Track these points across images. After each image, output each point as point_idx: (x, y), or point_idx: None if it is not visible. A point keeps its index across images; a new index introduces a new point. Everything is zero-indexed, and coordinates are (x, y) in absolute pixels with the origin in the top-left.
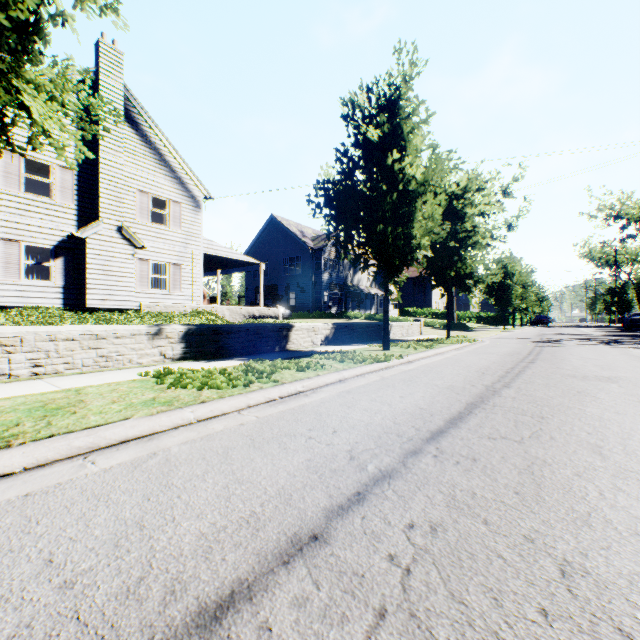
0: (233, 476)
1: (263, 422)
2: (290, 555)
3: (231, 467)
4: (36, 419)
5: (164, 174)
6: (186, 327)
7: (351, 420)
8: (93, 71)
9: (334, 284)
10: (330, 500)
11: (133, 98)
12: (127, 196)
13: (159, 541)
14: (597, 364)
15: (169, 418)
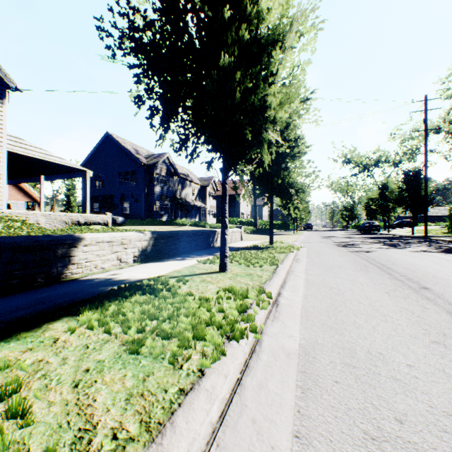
0: None
1: None
2: None
3: None
4: None
5: None
6: None
7: None
8: None
9: (165, 196)
10: None
11: None
12: None
13: None
14: None
15: None
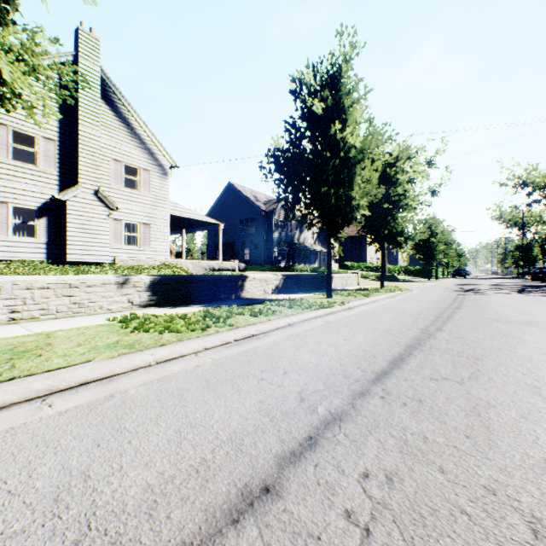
0: (186, 419)
1: (218, 364)
2: (240, 512)
3: (185, 410)
4: (1, 362)
5: (135, 145)
6: (152, 277)
7: (300, 362)
8: (73, 55)
9: (283, 242)
10: (282, 445)
11: (108, 79)
12: (103, 164)
13: (102, 495)
14: (515, 310)
15: (129, 360)
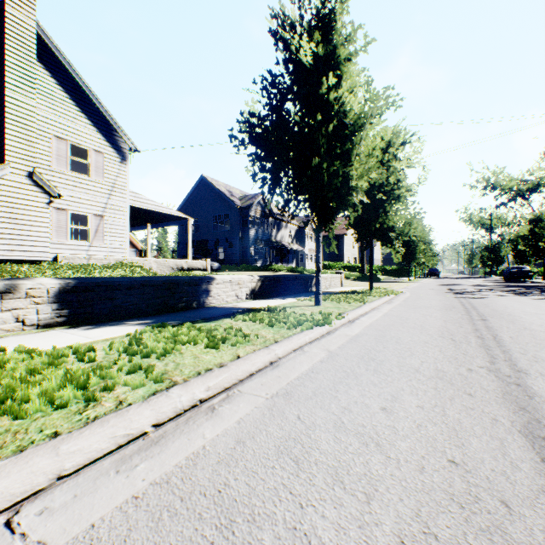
0: None
1: None
2: None
3: None
4: None
5: (85, 122)
6: (61, 281)
7: None
8: None
9: (260, 240)
10: None
11: (48, 38)
12: (41, 141)
13: None
14: None
15: None
